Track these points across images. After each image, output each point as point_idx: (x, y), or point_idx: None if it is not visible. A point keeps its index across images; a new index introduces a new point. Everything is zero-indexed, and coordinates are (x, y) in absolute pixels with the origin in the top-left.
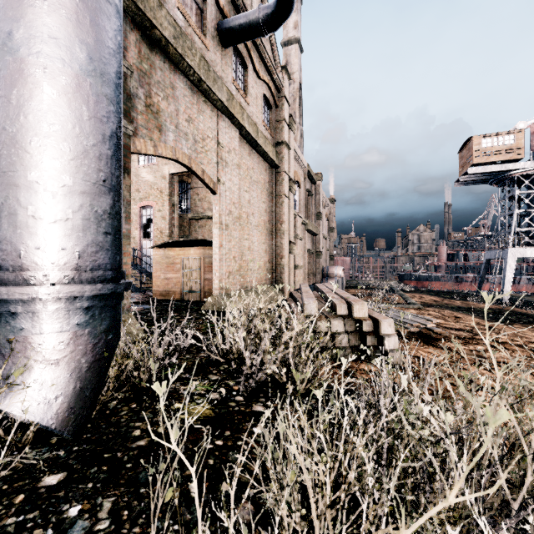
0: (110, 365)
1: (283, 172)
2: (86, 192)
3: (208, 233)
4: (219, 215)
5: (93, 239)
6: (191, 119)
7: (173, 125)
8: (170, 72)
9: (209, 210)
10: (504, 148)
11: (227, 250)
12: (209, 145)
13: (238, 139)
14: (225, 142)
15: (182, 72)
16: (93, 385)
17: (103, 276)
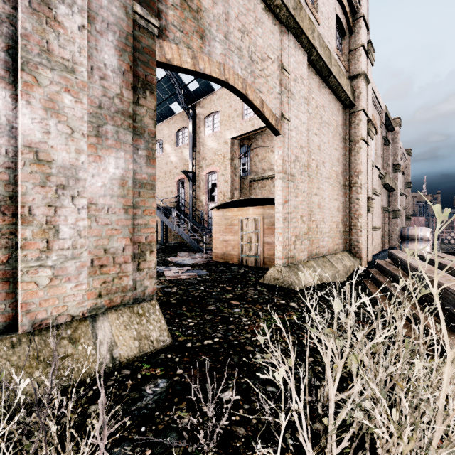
0: None
1: (360, 111)
2: None
3: (267, 193)
4: (283, 162)
5: None
6: (246, 30)
7: (220, 33)
8: None
9: (268, 170)
10: None
11: (293, 207)
12: (269, 69)
13: (306, 66)
14: (291, 66)
15: None
16: None
17: None
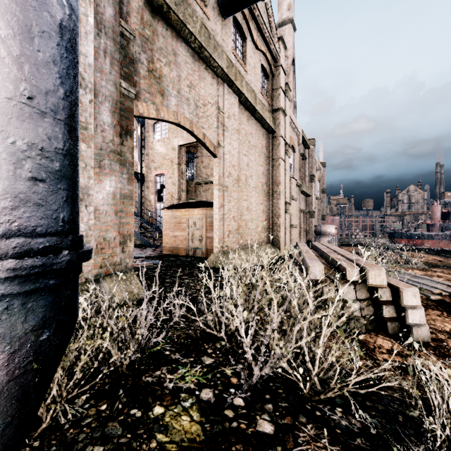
0: (53, 371)
1: (279, 136)
2: None
3: (211, 196)
4: (220, 177)
5: (5, 188)
6: (192, 85)
7: (175, 90)
8: (172, 39)
9: (211, 176)
10: None
11: (227, 210)
12: (209, 110)
13: (237, 105)
14: (225, 108)
15: (183, 39)
16: (8, 418)
17: (26, 246)
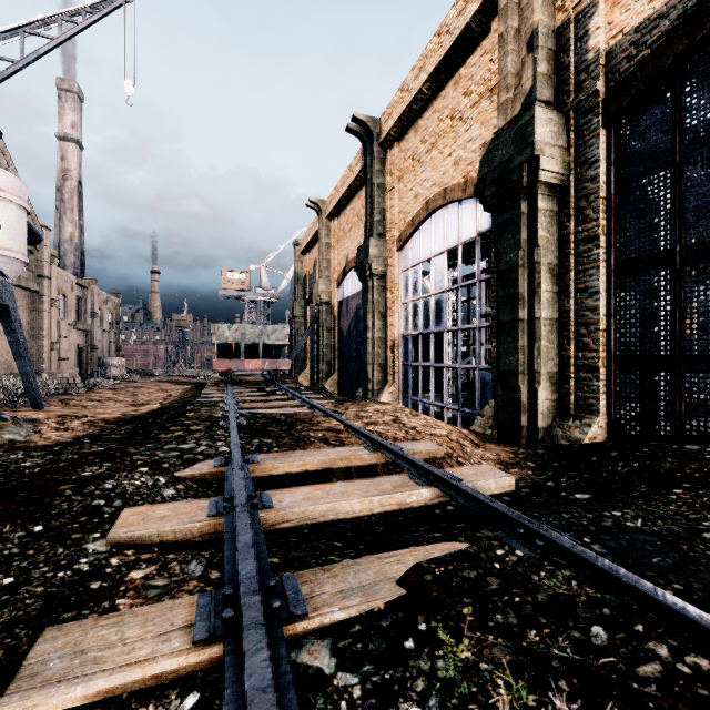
0: None
1: (44, 296)
2: None
3: None
4: None
5: None
6: None
7: None
8: None
9: None
10: (240, 281)
11: None
12: None
13: None
14: None
15: None
16: None
17: None
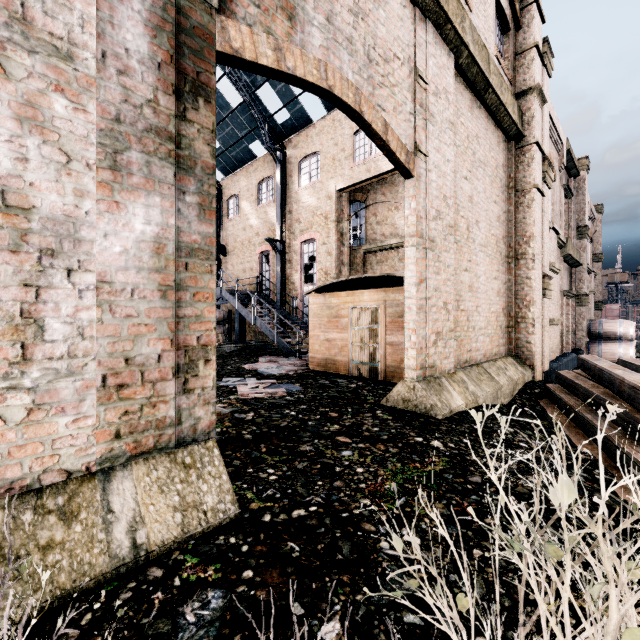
0: None
1: (531, 144)
2: None
3: (390, 270)
4: (418, 219)
5: None
6: (360, 12)
7: (320, 14)
8: None
9: (391, 237)
10: None
11: (432, 290)
12: (396, 74)
13: (452, 73)
14: (429, 72)
15: None
16: None
17: None
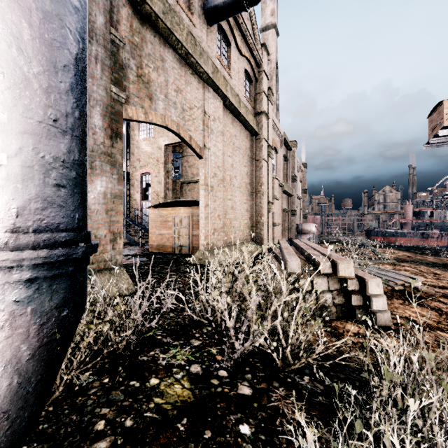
0: (69, 343)
1: (262, 139)
2: (27, 132)
3: (196, 195)
4: (205, 177)
5: (37, 193)
6: (179, 90)
7: (162, 95)
8: (160, 45)
9: (197, 175)
10: None
11: (212, 209)
12: (195, 114)
13: (222, 109)
14: (210, 111)
15: (171, 46)
16: (38, 377)
17: (52, 239)
